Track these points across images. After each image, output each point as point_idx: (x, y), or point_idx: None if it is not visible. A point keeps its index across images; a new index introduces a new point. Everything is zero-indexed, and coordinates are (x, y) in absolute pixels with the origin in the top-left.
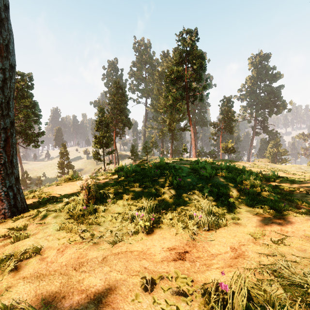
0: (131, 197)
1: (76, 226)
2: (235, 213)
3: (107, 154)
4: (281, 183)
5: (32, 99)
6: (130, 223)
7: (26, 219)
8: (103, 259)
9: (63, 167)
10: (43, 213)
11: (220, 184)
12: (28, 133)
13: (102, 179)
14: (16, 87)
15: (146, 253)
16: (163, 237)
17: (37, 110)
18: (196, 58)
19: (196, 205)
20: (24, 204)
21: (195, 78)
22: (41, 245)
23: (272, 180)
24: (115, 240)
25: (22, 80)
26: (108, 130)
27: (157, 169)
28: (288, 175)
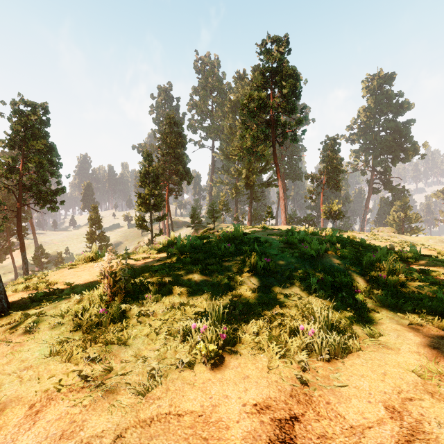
0: (186, 289)
1: (81, 350)
2: (371, 321)
3: (156, 221)
4: (428, 266)
5: (47, 141)
6: (182, 341)
7: (1, 329)
8: (114, 441)
9: (93, 239)
10: (30, 319)
11: (334, 268)
12: (42, 190)
13: (142, 259)
14: (25, 123)
15: (209, 421)
16: (244, 375)
17: (54, 157)
18: (287, 79)
19: (298, 305)
20: (3, 302)
21: (286, 108)
22: (4, 392)
23: (413, 261)
24: (149, 383)
25: (33, 112)
26: (157, 185)
27: (230, 243)
28: (432, 251)
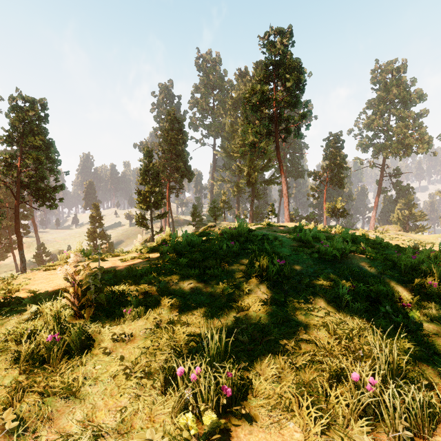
0: (178, 300)
1: None
2: None
3: (156, 219)
4: None
5: (45, 137)
6: (164, 390)
7: None
8: None
9: (94, 237)
10: None
11: (364, 272)
12: (41, 188)
13: (131, 259)
14: (23, 119)
15: None
16: None
17: (52, 153)
18: (291, 72)
19: (329, 325)
20: None
21: (289, 101)
22: None
23: None
24: None
25: (31, 108)
26: (158, 182)
27: (233, 241)
28: None
